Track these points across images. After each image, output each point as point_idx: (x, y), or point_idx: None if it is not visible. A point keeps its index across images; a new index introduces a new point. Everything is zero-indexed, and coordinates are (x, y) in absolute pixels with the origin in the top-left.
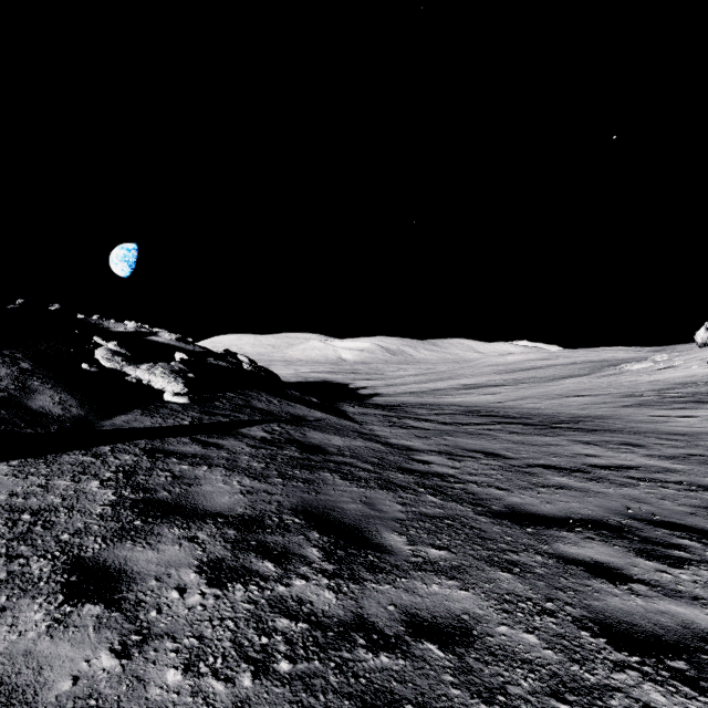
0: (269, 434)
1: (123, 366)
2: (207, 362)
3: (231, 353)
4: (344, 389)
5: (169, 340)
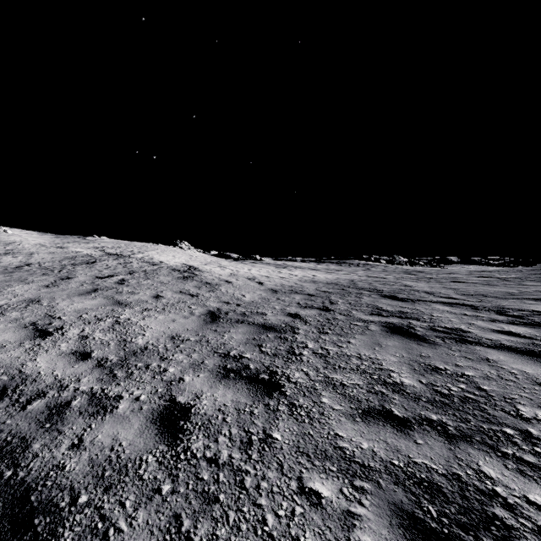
0: None
1: None
2: None
3: None
4: None
5: None
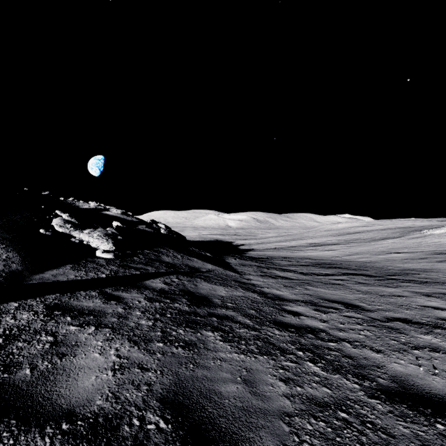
0: (167, 285)
1: (71, 231)
2: (136, 228)
3: (156, 222)
4: (230, 246)
5: (116, 213)
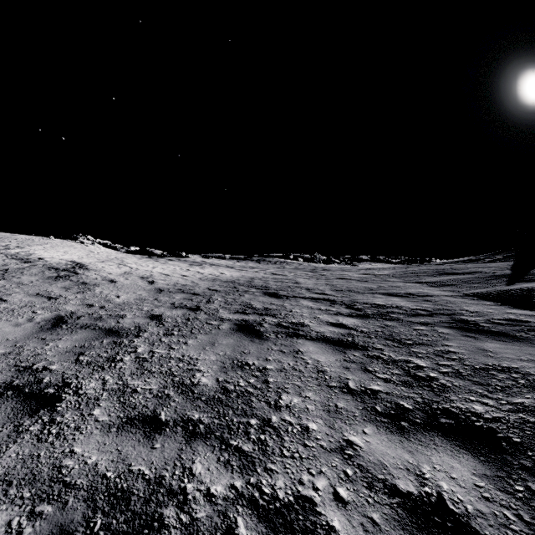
0: (489, 272)
1: None
2: None
3: None
4: None
5: None
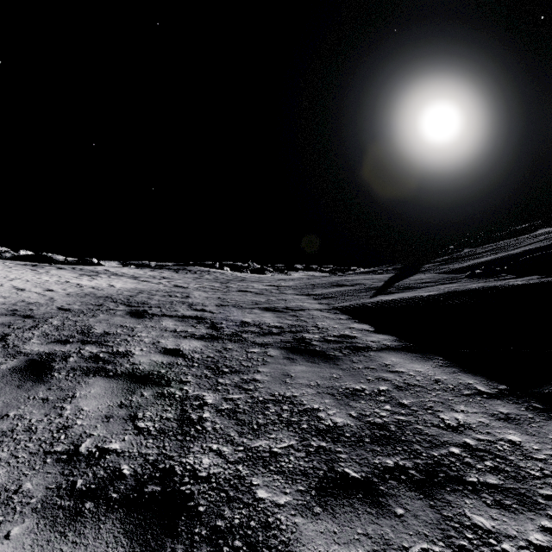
0: (369, 284)
1: None
2: None
3: None
4: None
5: None
